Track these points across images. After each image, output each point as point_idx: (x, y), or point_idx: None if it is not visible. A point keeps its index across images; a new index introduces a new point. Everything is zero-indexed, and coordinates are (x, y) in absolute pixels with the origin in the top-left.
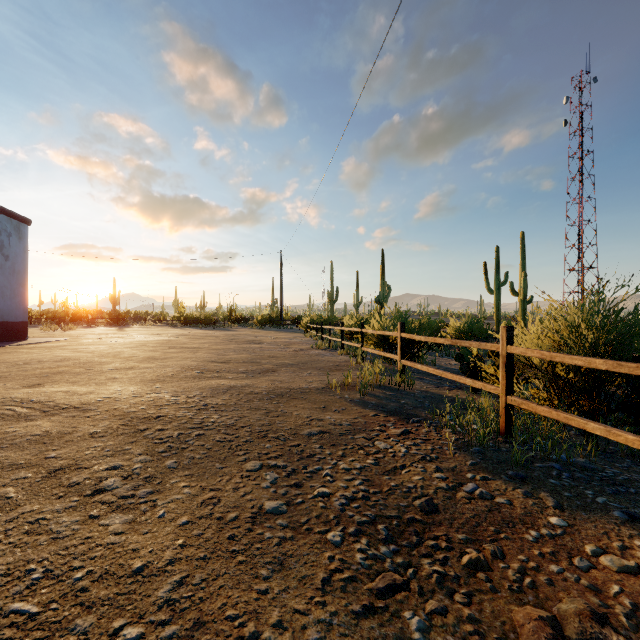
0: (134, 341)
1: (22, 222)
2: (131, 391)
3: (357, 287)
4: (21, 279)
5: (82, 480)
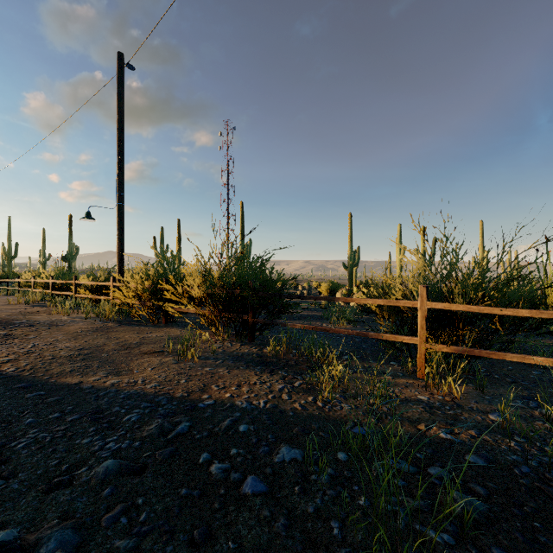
0: None
1: None
2: None
3: (44, 244)
4: None
5: None
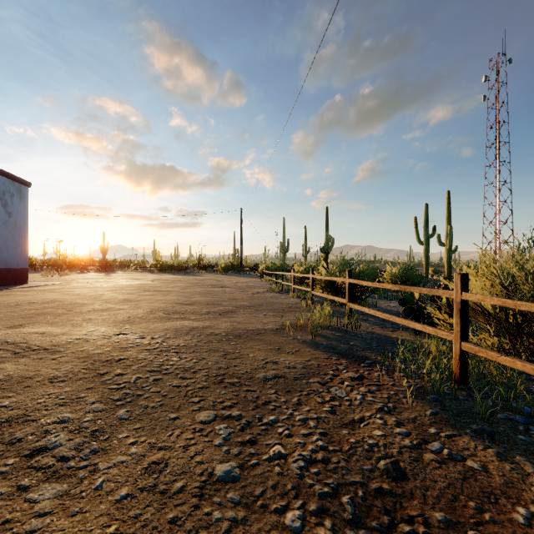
0: (116, 285)
1: (23, 184)
2: (101, 332)
3: (305, 239)
4: (22, 232)
5: (25, 436)
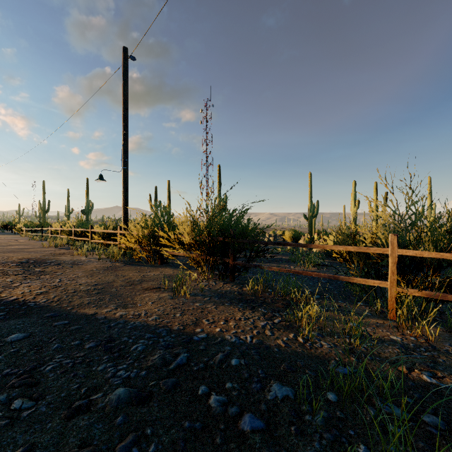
0: None
1: None
2: None
3: (68, 201)
4: None
5: None
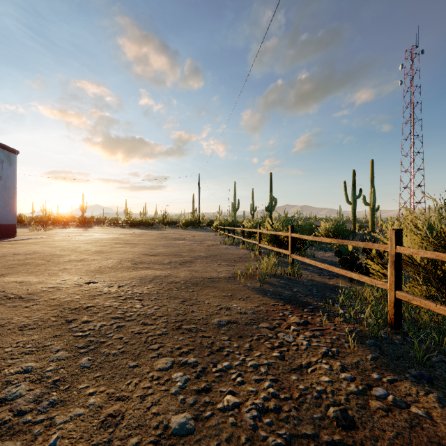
0: (92, 238)
1: (12, 152)
2: (73, 281)
3: (252, 200)
4: (11, 193)
5: None
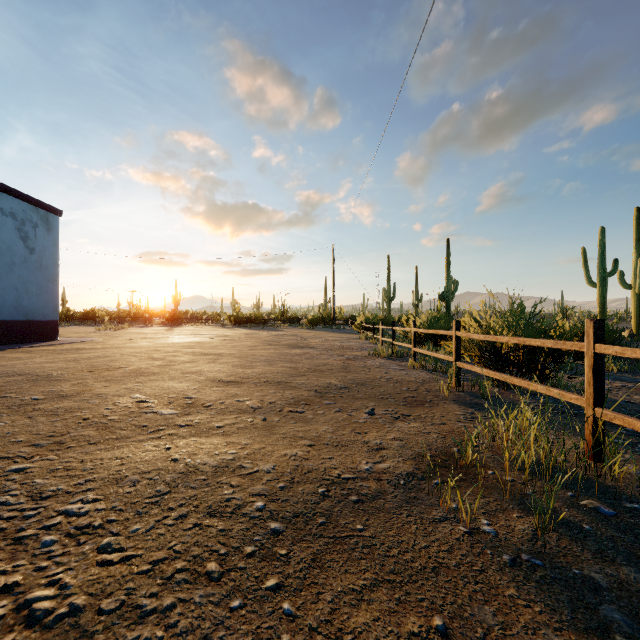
0: (160, 343)
1: (51, 212)
2: None
3: (416, 284)
4: (50, 274)
5: None
